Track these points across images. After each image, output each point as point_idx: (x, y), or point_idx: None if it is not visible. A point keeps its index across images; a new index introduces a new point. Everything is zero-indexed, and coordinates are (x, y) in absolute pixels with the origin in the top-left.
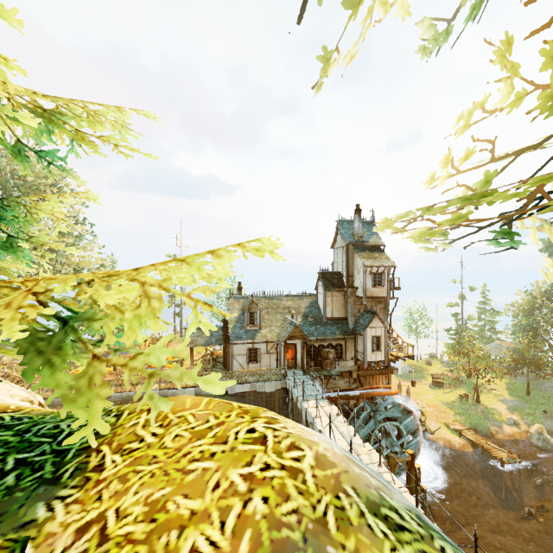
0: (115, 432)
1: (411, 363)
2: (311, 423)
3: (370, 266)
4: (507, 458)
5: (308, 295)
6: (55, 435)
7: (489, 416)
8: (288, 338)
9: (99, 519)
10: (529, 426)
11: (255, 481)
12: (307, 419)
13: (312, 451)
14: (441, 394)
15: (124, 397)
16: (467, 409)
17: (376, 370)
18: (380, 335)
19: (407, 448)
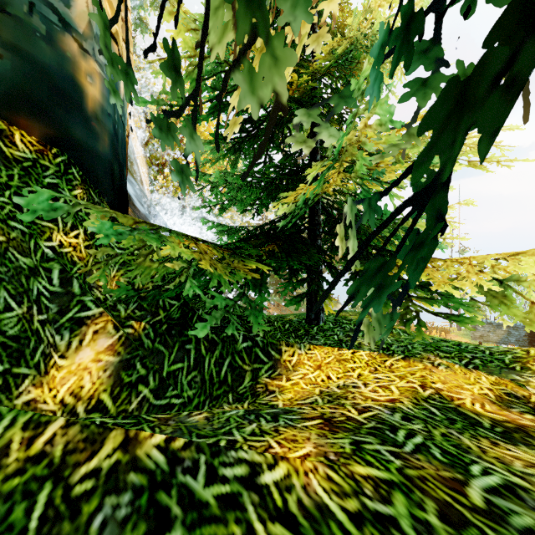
0: (533, 358)
1: None
2: None
3: None
4: None
5: None
6: (481, 351)
7: None
8: None
9: None
10: None
11: None
12: None
13: None
14: None
15: None
16: None
17: None
18: None
19: None
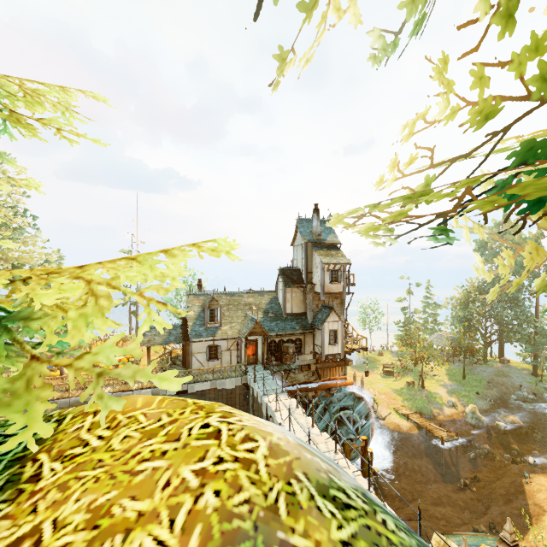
0: (55, 438)
1: (365, 354)
2: (271, 417)
3: (327, 263)
4: (447, 436)
5: (269, 292)
6: None
7: (432, 399)
8: (248, 334)
9: (33, 533)
10: (464, 407)
11: (207, 476)
12: (267, 413)
13: (266, 441)
14: (392, 382)
15: (72, 402)
16: (413, 395)
17: (333, 362)
18: (337, 329)
19: (361, 434)
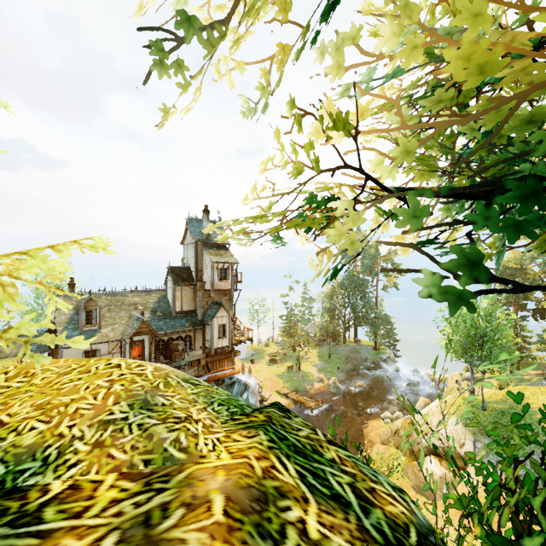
0: None
1: (254, 347)
2: None
3: (217, 262)
4: (315, 405)
5: (157, 291)
6: None
7: (306, 378)
8: (134, 334)
9: None
10: (329, 380)
11: (114, 381)
12: None
13: (152, 366)
14: (275, 368)
15: None
16: (292, 377)
17: (222, 355)
18: (226, 323)
19: None
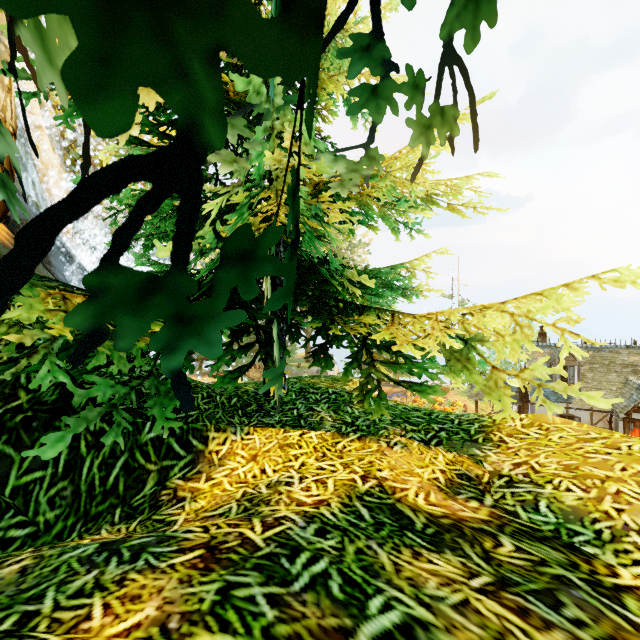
0: (498, 427)
1: None
2: None
3: None
4: None
5: None
6: (451, 421)
7: None
8: (633, 409)
9: (525, 463)
10: None
11: None
12: None
13: None
14: None
15: None
16: None
17: None
18: None
19: None
